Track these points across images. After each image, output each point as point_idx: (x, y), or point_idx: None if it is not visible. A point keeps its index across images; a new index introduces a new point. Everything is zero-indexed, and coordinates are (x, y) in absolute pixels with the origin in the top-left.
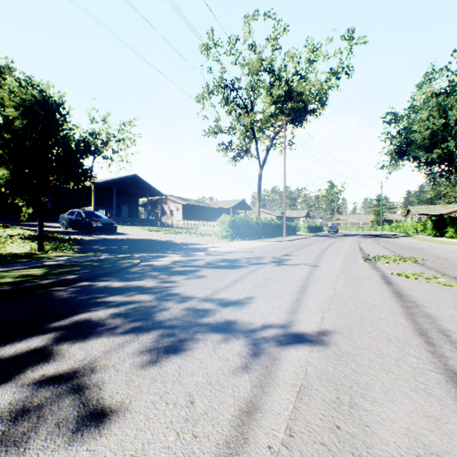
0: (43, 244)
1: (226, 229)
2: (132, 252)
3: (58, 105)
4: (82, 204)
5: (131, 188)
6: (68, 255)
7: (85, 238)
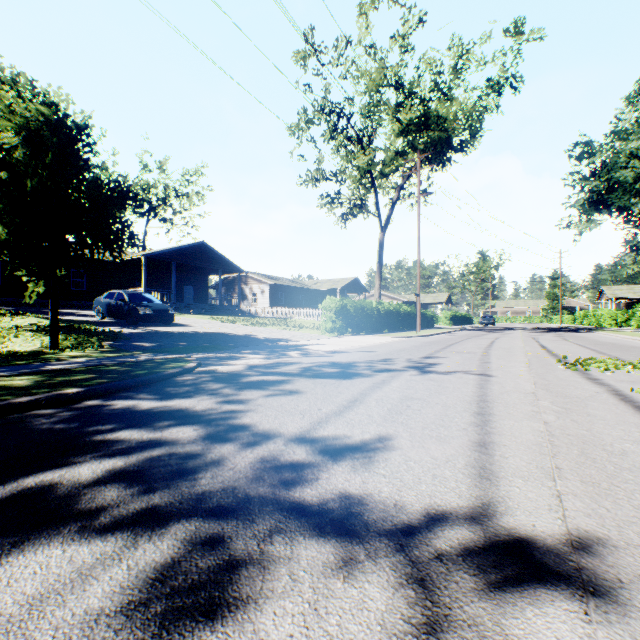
0: (57, 338)
1: (333, 318)
2: (190, 351)
3: (81, 129)
4: (129, 284)
5: (197, 262)
6: (91, 355)
7: (126, 330)
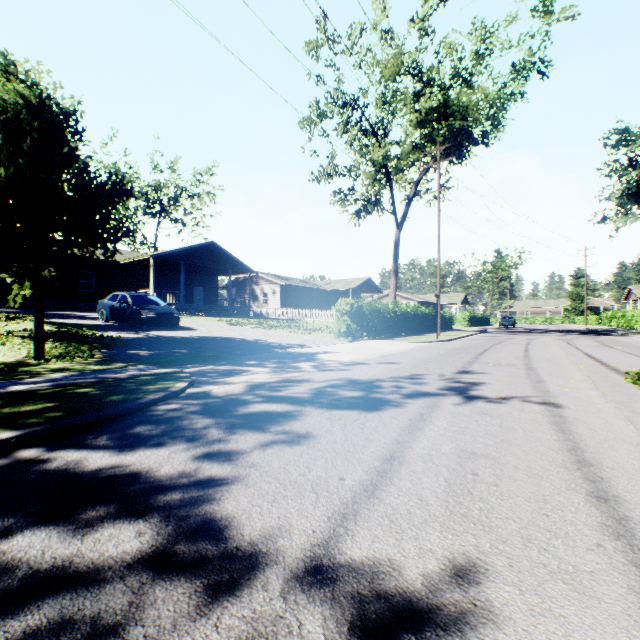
0: (43, 348)
1: (347, 322)
2: (188, 362)
3: (69, 115)
4: (138, 286)
5: (207, 262)
6: (75, 367)
7: (126, 335)
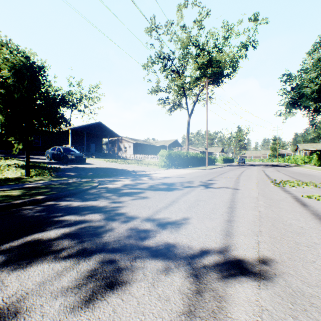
0: (29, 171)
1: (164, 160)
2: (94, 177)
3: (40, 68)
4: (63, 143)
5: (97, 132)
6: (46, 179)
7: (62, 166)
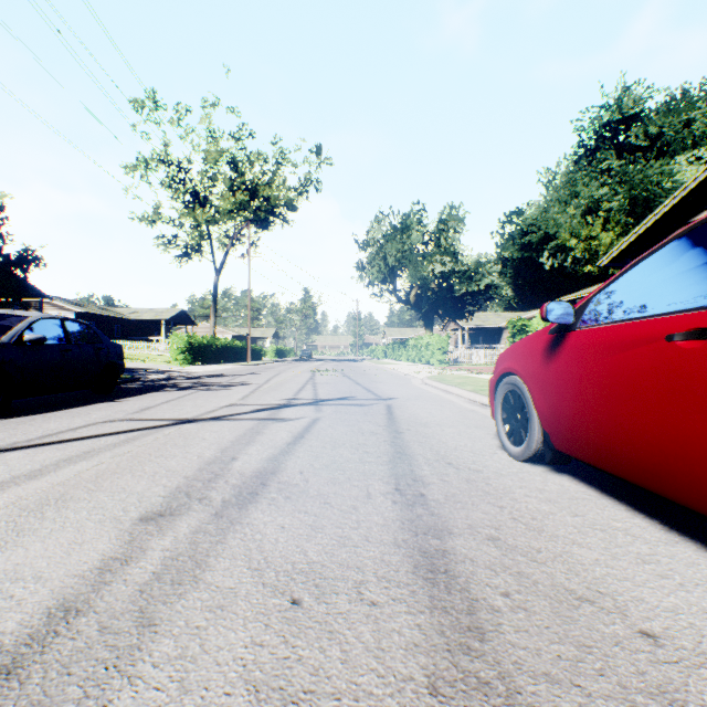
0: None
1: (182, 352)
2: None
3: None
4: None
5: None
6: None
7: None
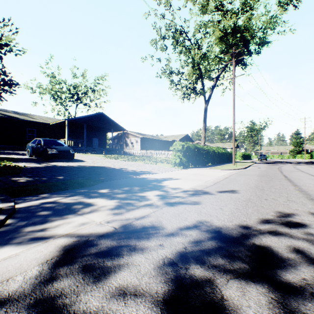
0: None
1: (179, 156)
2: (48, 189)
3: None
4: (61, 137)
5: (99, 124)
6: None
7: (31, 165)
